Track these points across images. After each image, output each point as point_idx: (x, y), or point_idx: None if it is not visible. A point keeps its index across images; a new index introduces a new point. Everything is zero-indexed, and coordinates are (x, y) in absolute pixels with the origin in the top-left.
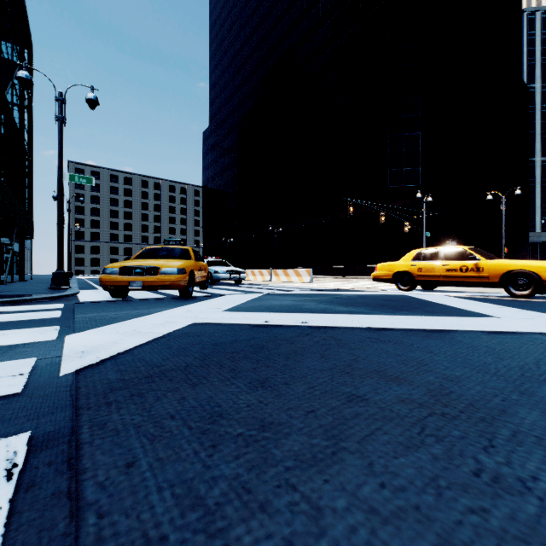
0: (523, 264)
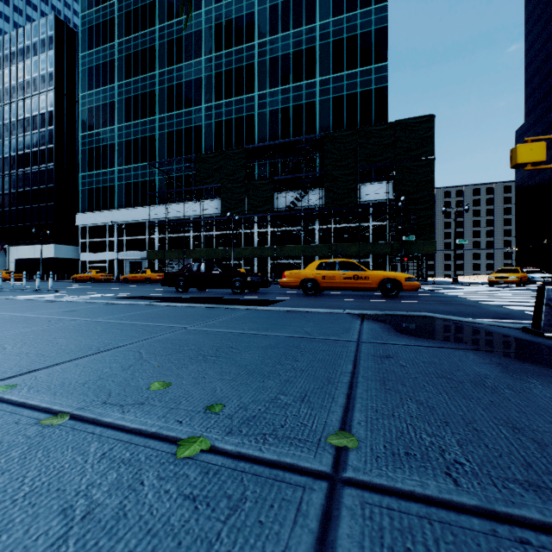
0: None
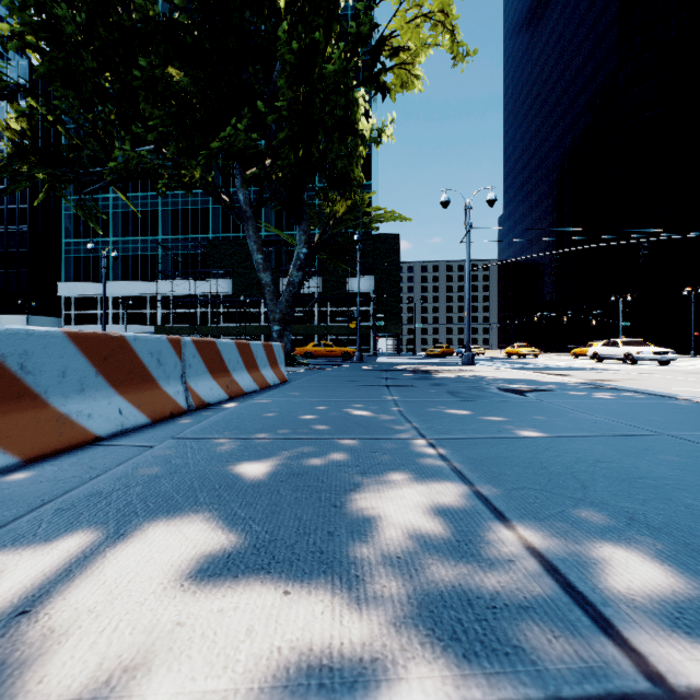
0: (518, 350)
